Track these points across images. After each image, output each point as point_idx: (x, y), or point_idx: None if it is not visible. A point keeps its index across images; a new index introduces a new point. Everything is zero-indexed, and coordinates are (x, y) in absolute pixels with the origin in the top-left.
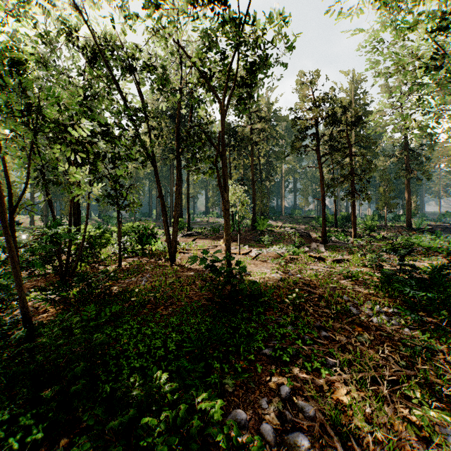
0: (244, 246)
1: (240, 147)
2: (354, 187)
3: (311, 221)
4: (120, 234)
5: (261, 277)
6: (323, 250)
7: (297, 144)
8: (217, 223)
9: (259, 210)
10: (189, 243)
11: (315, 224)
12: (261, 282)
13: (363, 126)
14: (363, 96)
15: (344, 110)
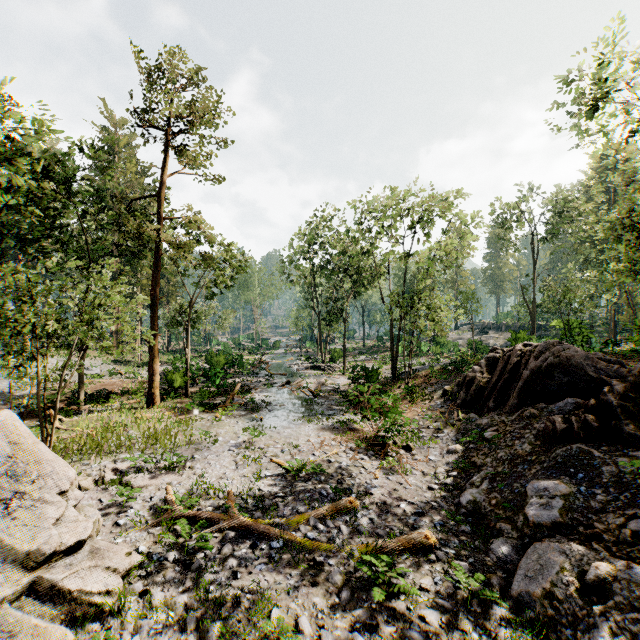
0: None
1: None
2: None
3: None
4: None
5: None
6: None
7: None
8: None
9: None
10: None
11: None
12: None
13: None
14: None
15: None
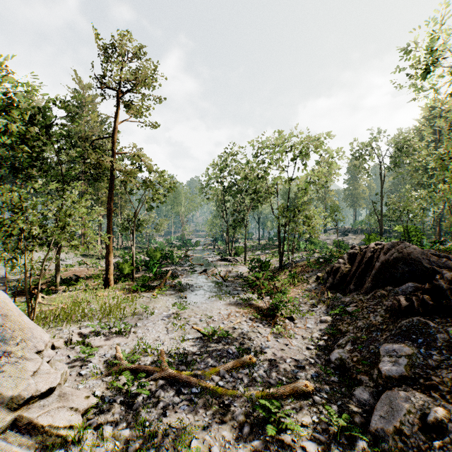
0: None
1: None
2: None
3: None
4: None
5: None
6: None
7: None
8: None
9: None
10: None
11: None
12: None
13: None
14: None
15: None
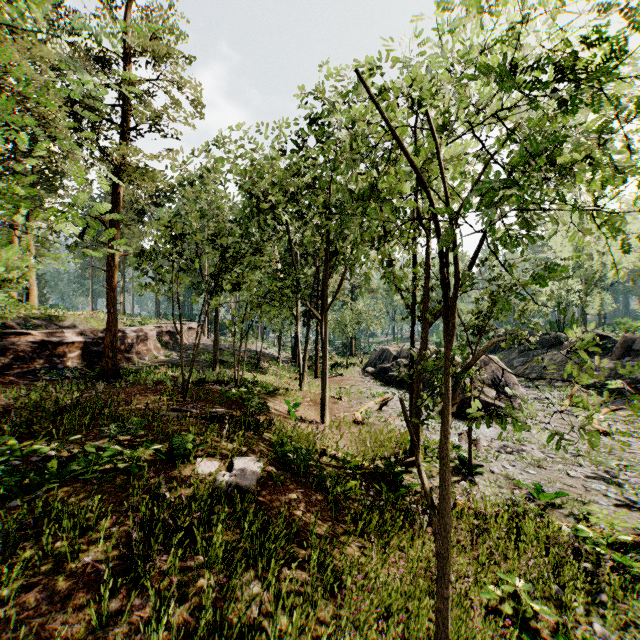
0: None
1: None
2: None
3: None
4: None
5: None
6: None
7: None
8: None
9: None
10: None
11: None
12: None
13: None
14: None
15: None
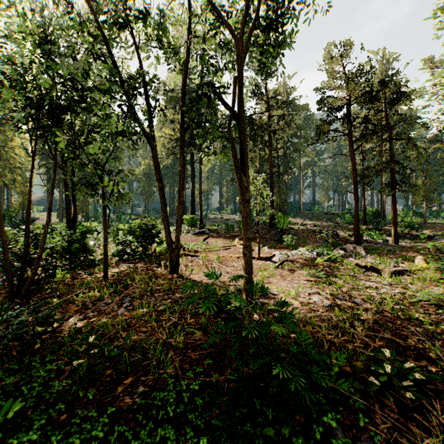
0: (262, 248)
1: (257, 137)
2: (394, 176)
3: (334, 218)
4: (106, 235)
5: (297, 304)
6: (363, 254)
7: (324, 127)
8: (231, 220)
9: (277, 206)
10: (199, 243)
11: (340, 221)
12: (300, 315)
13: (395, 111)
14: (395, 76)
15: (382, 85)
